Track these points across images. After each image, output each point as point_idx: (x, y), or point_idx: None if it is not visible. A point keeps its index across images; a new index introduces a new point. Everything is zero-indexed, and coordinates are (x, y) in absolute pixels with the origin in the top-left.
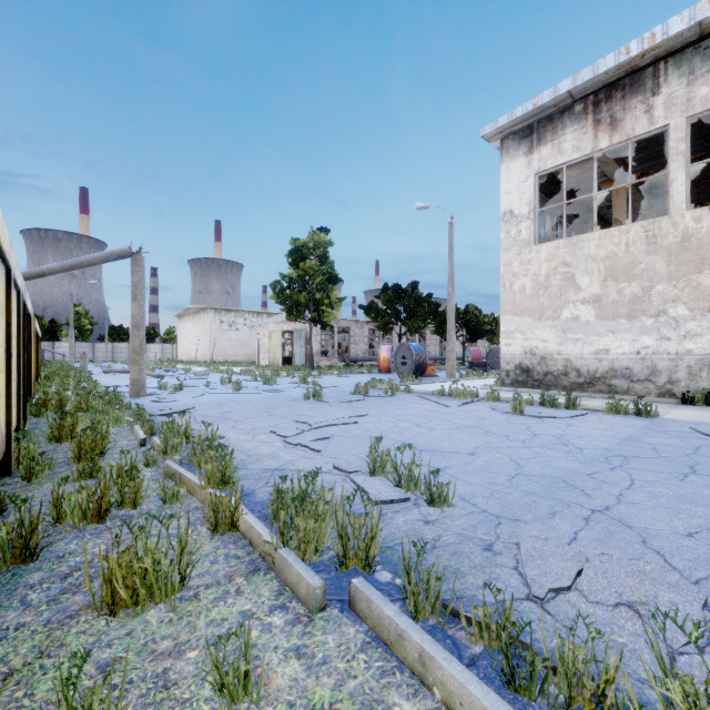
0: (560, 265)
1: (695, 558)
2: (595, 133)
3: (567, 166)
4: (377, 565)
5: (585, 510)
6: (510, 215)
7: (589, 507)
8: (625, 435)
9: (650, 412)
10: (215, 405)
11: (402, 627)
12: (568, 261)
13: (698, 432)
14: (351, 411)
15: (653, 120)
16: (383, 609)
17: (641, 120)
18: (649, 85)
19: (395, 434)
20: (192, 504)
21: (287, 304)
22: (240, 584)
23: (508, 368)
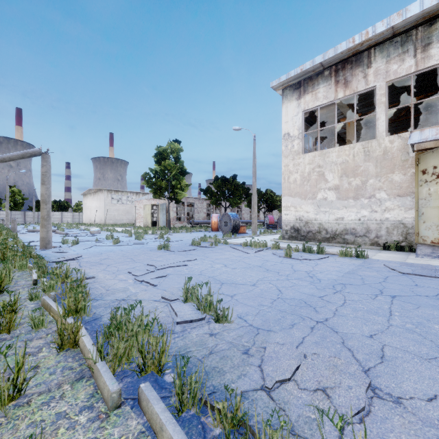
0: (316, 167)
1: (370, 352)
2: (336, 88)
3: (322, 108)
4: (165, 370)
5: (312, 322)
6: (288, 136)
7: (316, 319)
8: (347, 270)
9: (364, 255)
10: (97, 254)
11: (163, 421)
12: (321, 164)
13: (388, 267)
14: (186, 257)
15: (368, 82)
16: (154, 407)
17: (361, 82)
18: (365, 62)
19: (209, 272)
20: (53, 328)
21: (154, 188)
22: (65, 390)
23: (287, 229)
